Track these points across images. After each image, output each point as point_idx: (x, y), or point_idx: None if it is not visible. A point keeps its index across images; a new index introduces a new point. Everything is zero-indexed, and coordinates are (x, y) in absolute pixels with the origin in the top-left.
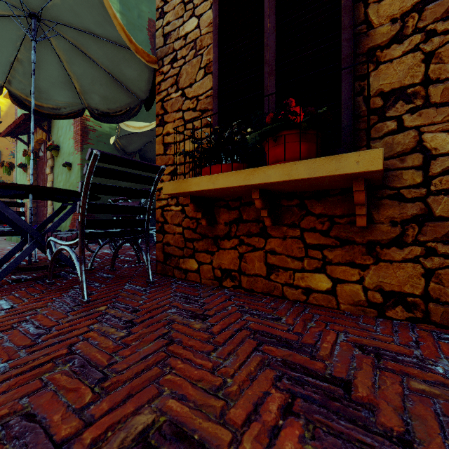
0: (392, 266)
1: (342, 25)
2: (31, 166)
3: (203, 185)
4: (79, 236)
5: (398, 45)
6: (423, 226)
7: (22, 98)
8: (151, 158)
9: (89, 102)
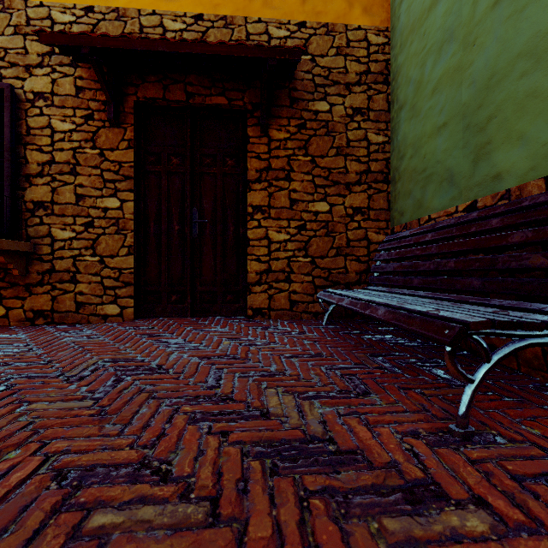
0: (38, 296)
1: (5, 157)
2: None
3: None
4: None
5: (41, 178)
6: (52, 275)
7: None
8: None
9: None
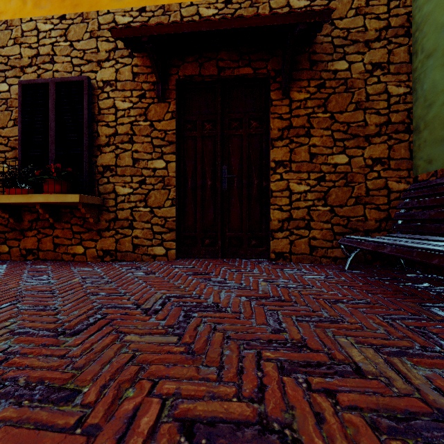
0: (106, 239)
1: (84, 132)
2: None
3: (3, 200)
4: None
5: (108, 147)
6: (115, 223)
7: None
8: None
9: None
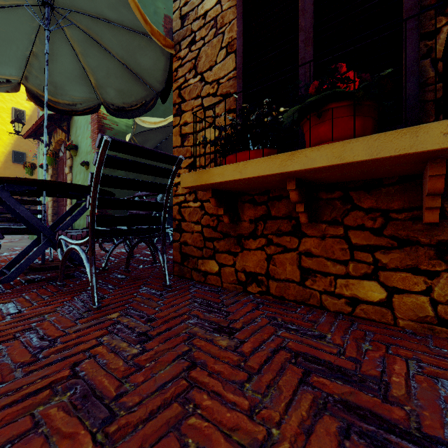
0: None
1: None
2: (44, 161)
3: (228, 175)
4: (89, 234)
5: None
6: None
7: (39, 94)
8: None
9: (104, 97)
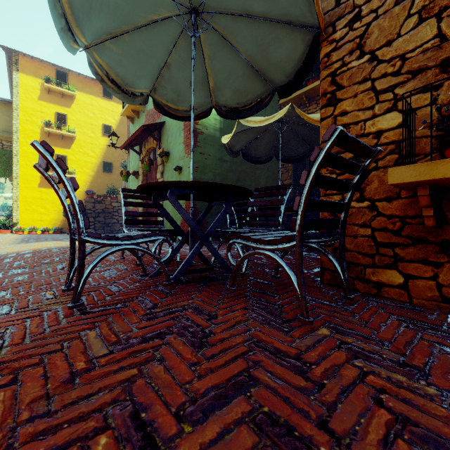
0: None
1: None
2: (191, 165)
3: None
4: (298, 239)
5: None
6: None
7: (163, 104)
8: (253, 156)
9: (218, 100)
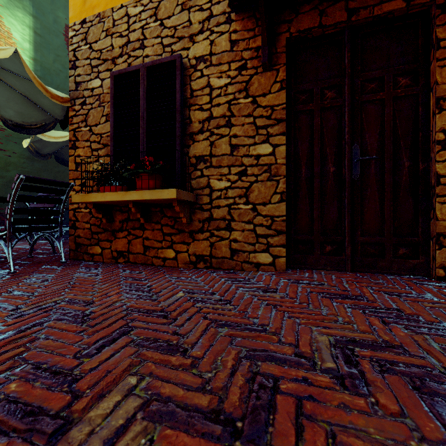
0: (199, 242)
1: (176, 119)
2: None
3: (99, 198)
4: (8, 230)
5: (201, 135)
6: (210, 223)
7: None
8: (68, 160)
9: (3, 114)
